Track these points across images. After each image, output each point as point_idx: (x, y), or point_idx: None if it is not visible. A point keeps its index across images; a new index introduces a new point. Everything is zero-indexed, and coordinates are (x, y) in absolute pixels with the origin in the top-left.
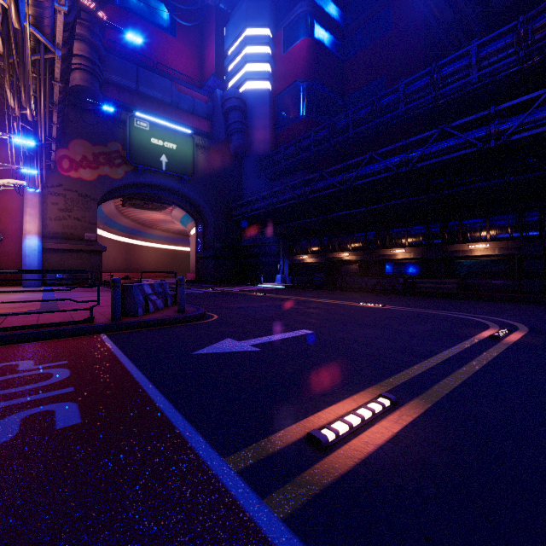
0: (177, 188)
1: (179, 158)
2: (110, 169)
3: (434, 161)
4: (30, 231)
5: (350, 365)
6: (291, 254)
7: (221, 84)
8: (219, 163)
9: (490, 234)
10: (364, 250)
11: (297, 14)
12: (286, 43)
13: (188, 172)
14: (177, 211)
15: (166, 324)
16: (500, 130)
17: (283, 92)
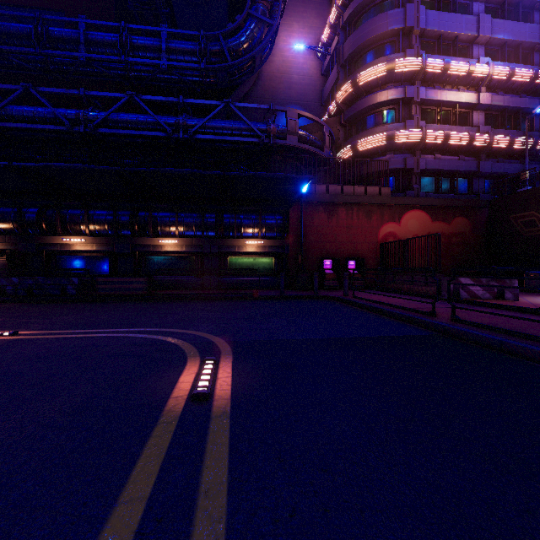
0: None
1: None
2: None
3: (122, 132)
4: None
5: None
6: None
7: None
8: None
9: (178, 230)
10: (20, 235)
11: None
12: None
13: None
14: None
15: None
16: (188, 123)
17: None
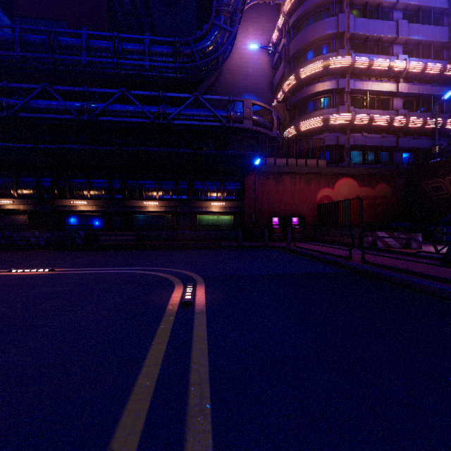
0: None
1: None
2: None
3: (116, 120)
4: None
5: None
6: None
7: None
8: None
9: (159, 194)
10: (37, 199)
11: None
12: None
13: None
14: None
15: None
16: (166, 112)
17: None
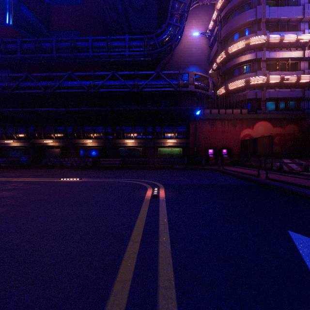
0: None
1: None
2: None
3: (109, 90)
4: None
5: (35, 309)
6: None
7: None
8: None
9: (134, 135)
10: (65, 139)
11: None
12: None
13: None
14: None
15: None
16: (139, 84)
17: None
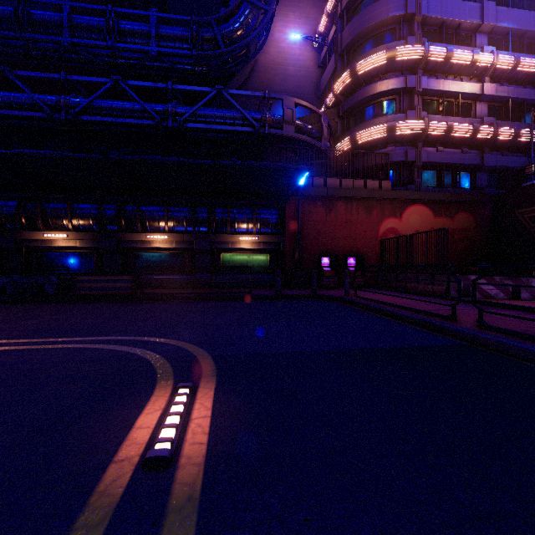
0: None
1: None
2: None
3: (107, 120)
4: None
5: None
6: None
7: None
8: None
9: (168, 225)
10: None
11: None
12: None
13: None
14: None
15: None
16: (177, 111)
17: None
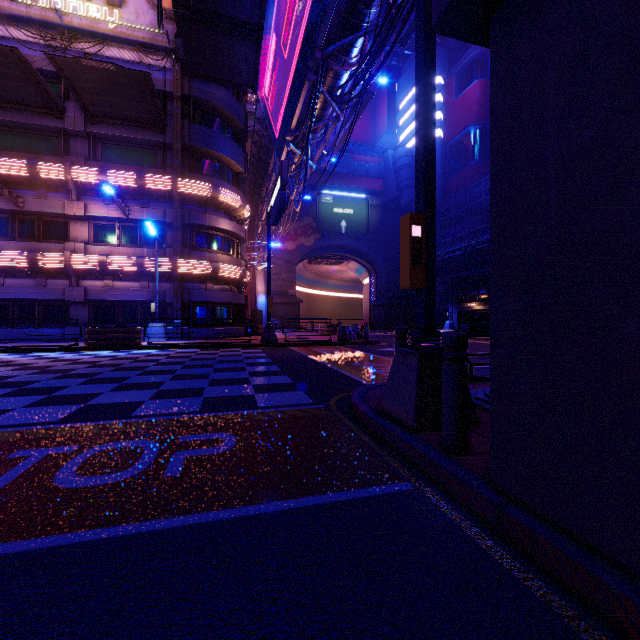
0: (354, 246)
1: (355, 220)
2: (304, 239)
3: None
4: (260, 291)
5: None
6: (460, 302)
7: (392, 139)
8: (390, 218)
9: None
10: None
11: (469, 58)
12: (458, 87)
13: (362, 232)
14: (352, 264)
15: (361, 344)
16: None
17: (455, 138)
